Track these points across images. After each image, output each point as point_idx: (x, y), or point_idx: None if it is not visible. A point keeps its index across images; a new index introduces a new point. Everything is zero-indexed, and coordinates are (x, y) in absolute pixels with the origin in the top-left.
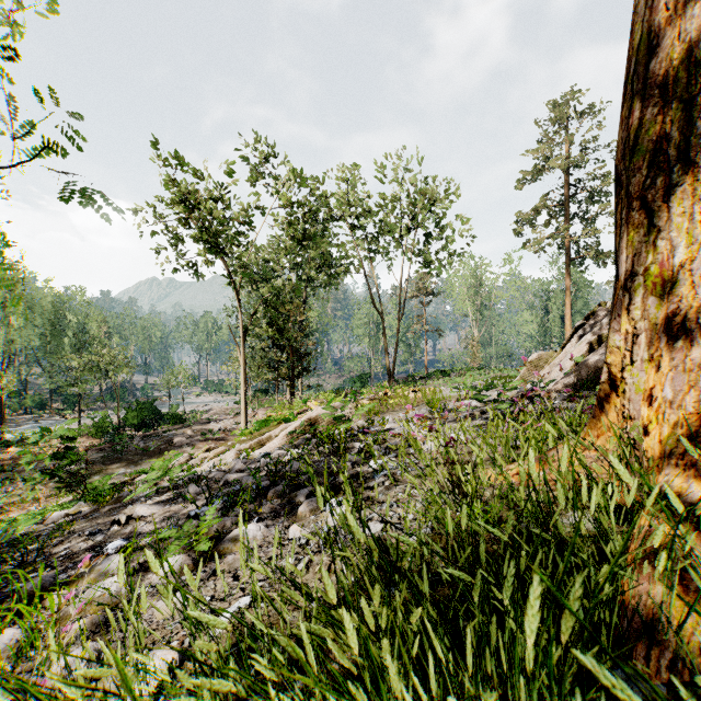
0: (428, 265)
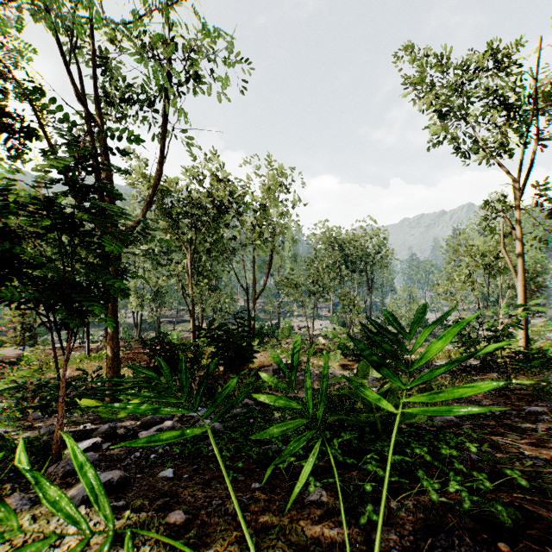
0: None
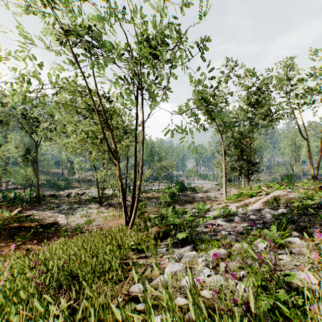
0: None
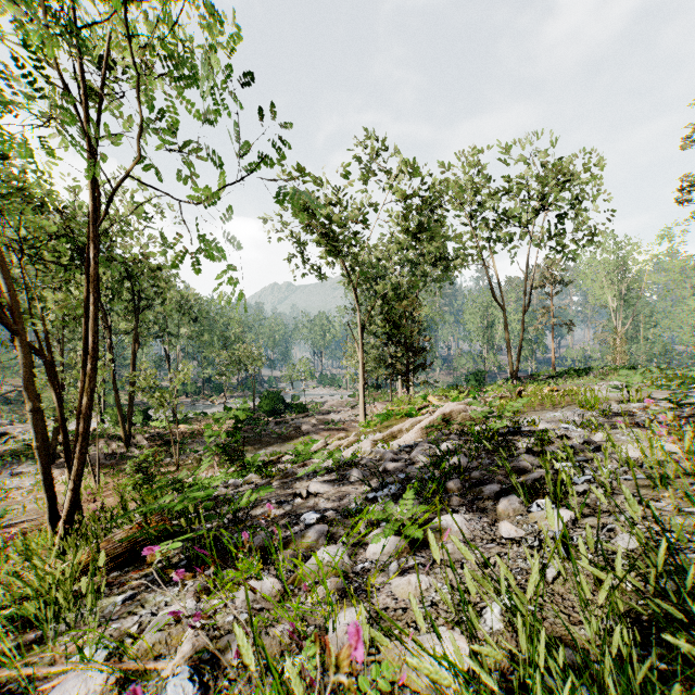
0: (561, 249)
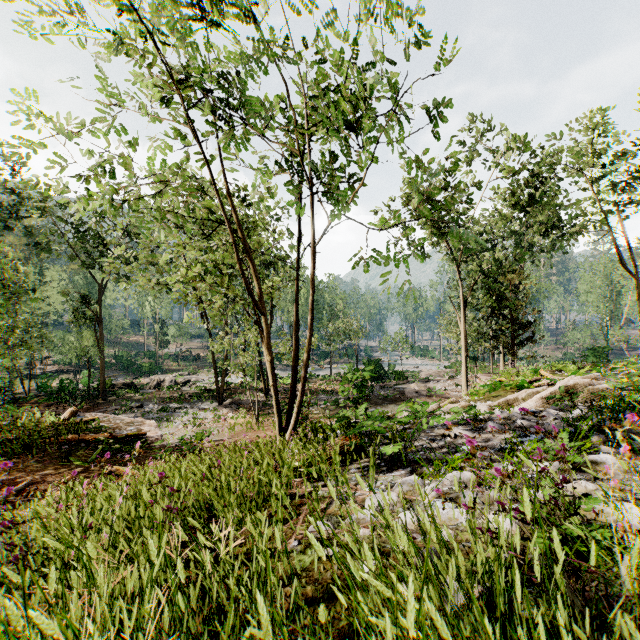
0: None
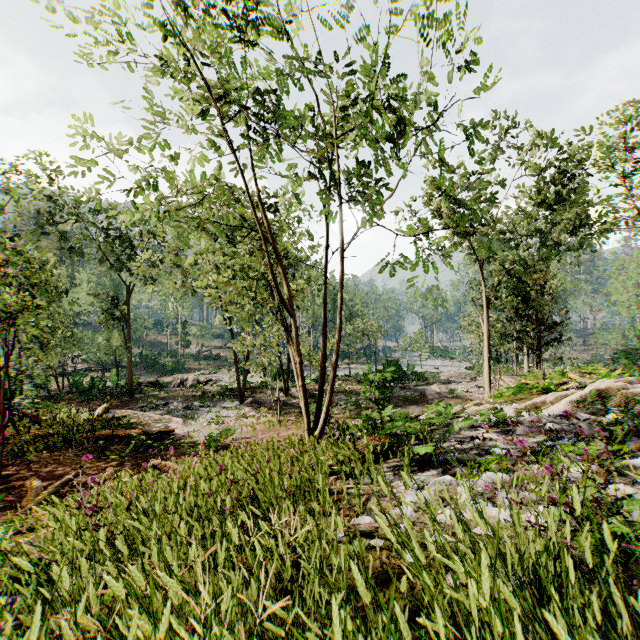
0: None
